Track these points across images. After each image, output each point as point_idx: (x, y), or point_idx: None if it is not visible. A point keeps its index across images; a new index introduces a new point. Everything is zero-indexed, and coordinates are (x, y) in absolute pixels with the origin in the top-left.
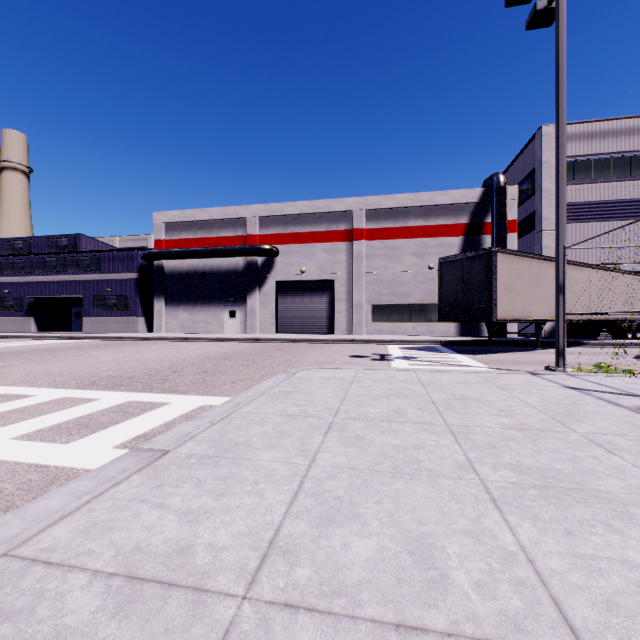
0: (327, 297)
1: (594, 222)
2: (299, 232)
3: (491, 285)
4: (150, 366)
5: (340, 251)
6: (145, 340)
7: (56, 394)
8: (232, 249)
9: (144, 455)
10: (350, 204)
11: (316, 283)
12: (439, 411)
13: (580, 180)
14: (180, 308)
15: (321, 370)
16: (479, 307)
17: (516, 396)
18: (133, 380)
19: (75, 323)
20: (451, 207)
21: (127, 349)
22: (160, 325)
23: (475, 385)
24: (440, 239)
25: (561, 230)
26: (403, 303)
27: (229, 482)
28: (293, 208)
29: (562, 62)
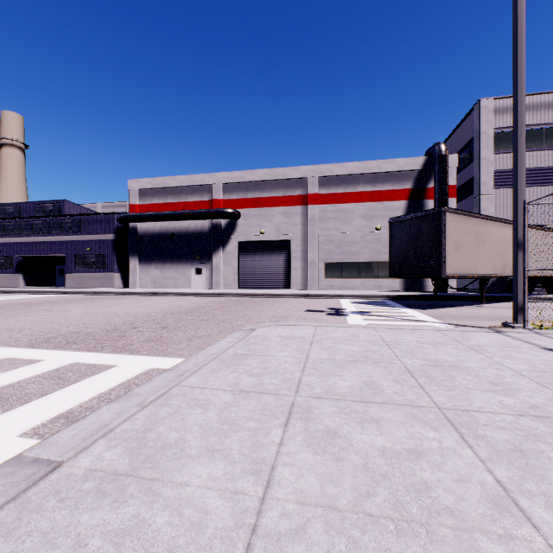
0: (284, 256)
1: (527, 187)
2: (259, 197)
3: (440, 243)
4: (112, 321)
5: (296, 214)
6: (118, 295)
7: (0, 354)
8: (198, 212)
9: (19, 474)
10: (305, 172)
11: (274, 243)
12: (420, 384)
13: None
14: (152, 266)
15: (279, 327)
16: (428, 264)
17: (499, 361)
18: (89, 337)
19: (59, 279)
20: (396, 174)
21: (98, 303)
22: (134, 281)
23: (445, 346)
24: (386, 203)
25: (520, 186)
26: (353, 261)
27: (125, 548)
28: (253, 175)
29: (521, 17)
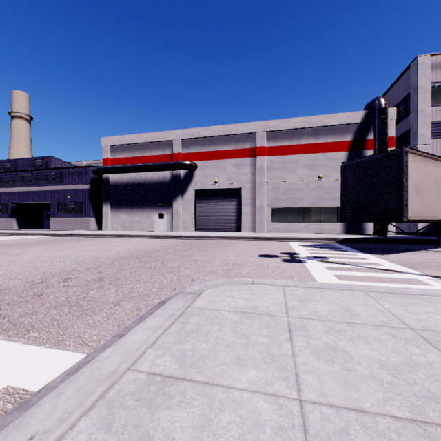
0: (235, 202)
1: None
2: (213, 151)
3: (402, 185)
4: (52, 269)
5: (246, 165)
6: (88, 236)
7: None
8: (160, 164)
9: None
10: (254, 127)
11: (226, 191)
12: None
13: None
14: (121, 211)
15: (233, 288)
16: (387, 207)
17: None
18: None
19: (46, 223)
20: (337, 127)
21: (62, 246)
22: (106, 224)
23: None
24: (328, 154)
25: None
26: (297, 206)
27: None
28: (208, 131)
29: None
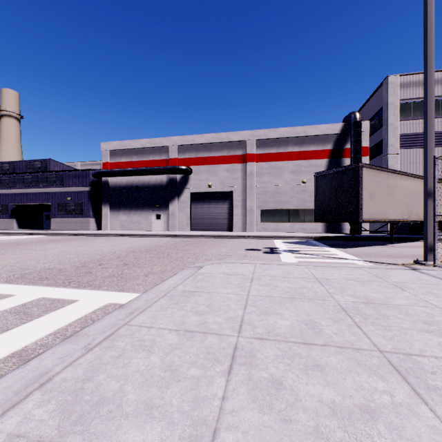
0: (227, 204)
1: None
2: (207, 156)
3: (358, 193)
4: (83, 258)
5: (237, 170)
6: (92, 236)
7: None
8: (158, 169)
9: None
10: (244, 135)
11: (219, 194)
12: (357, 324)
13: (416, 116)
14: (120, 212)
15: (223, 265)
16: (348, 210)
17: (424, 299)
18: (60, 273)
19: (46, 223)
20: (319, 137)
21: (74, 243)
22: (106, 224)
23: (371, 283)
24: (311, 161)
25: (430, 143)
26: (283, 208)
27: None
28: (202, 139)
29: None
